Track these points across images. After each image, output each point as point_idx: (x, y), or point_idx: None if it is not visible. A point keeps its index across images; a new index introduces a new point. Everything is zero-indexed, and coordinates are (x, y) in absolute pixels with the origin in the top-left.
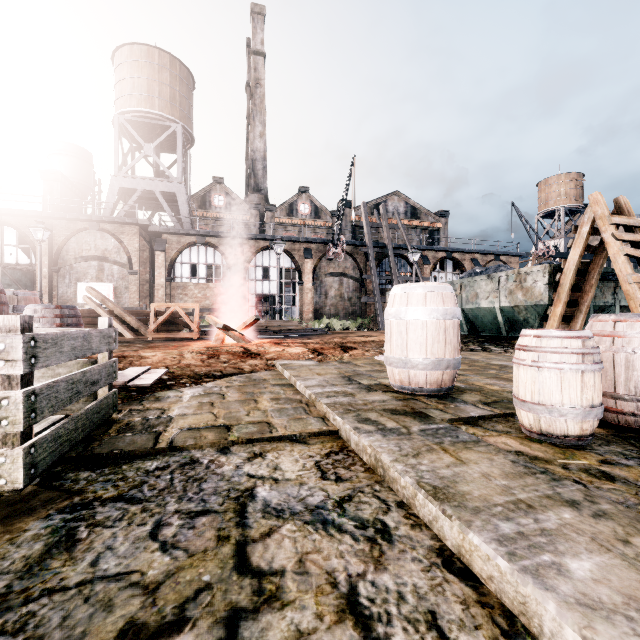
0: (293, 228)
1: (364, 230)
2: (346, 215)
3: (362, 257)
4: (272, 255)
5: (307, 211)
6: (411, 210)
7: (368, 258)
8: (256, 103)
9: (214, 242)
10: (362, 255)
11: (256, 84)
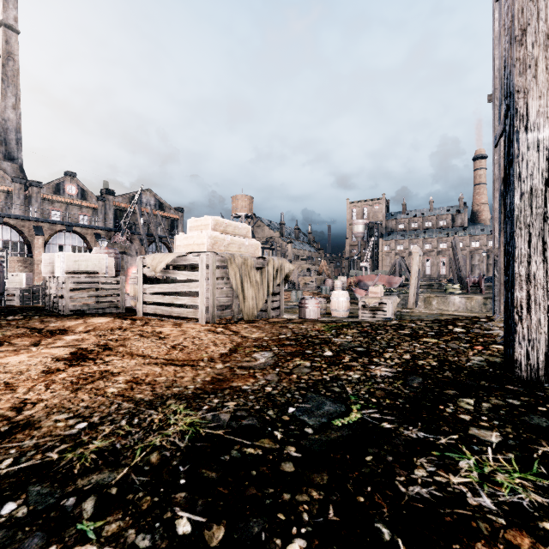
0: (60, 204)
1: (139, 224)
2: (110, 200)
3: (137, 242)
4: (67, 236)
5: (74, 192)
6: (159, 204)
7: (143, 243)
8: (8, 74)
9: (12, 222)
10: (137, 240)
11: (8, 56)
